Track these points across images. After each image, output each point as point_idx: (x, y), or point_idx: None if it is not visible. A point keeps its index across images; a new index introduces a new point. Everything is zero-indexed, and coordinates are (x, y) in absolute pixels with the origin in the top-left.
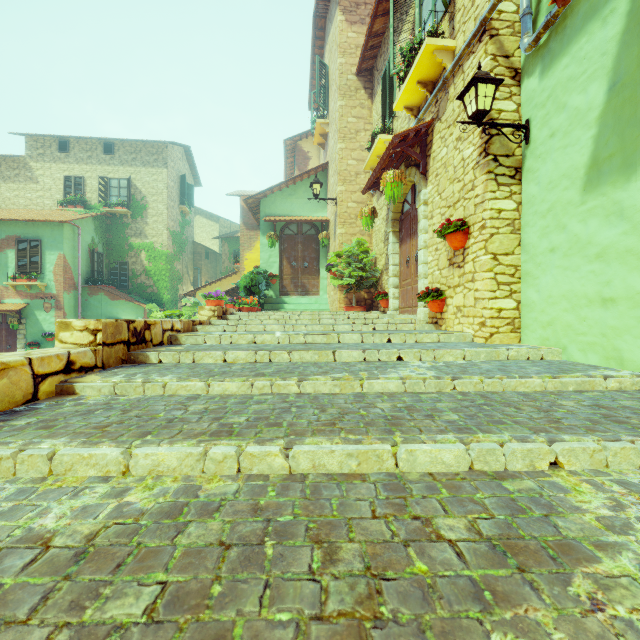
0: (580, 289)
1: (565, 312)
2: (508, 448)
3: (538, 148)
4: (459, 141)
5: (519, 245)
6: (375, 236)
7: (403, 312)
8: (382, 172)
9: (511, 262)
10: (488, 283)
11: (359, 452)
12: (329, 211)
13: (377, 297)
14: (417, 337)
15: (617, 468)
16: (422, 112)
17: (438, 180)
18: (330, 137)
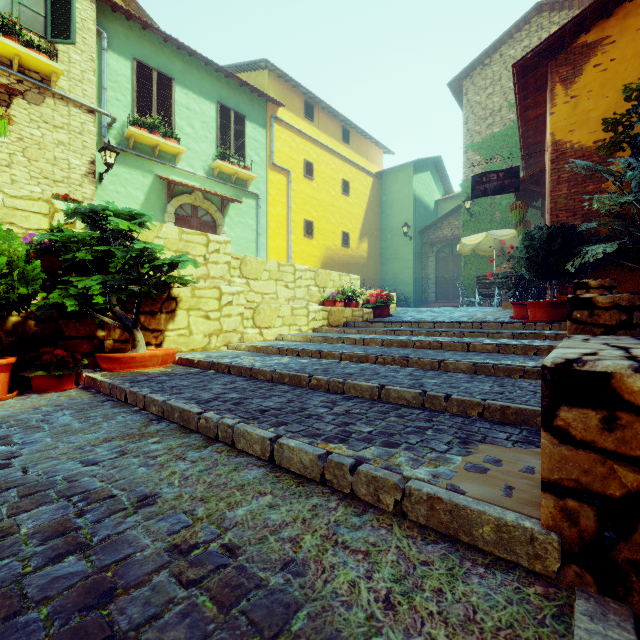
0: None
1: None
2: None
3: (108, 191)
4: (63, 146)
5: None
6: None
7: None
8: None
9: None
10: None
11: None
12: None
13: None
14: None
15: None
16: None
17: (25, 146)
18: None
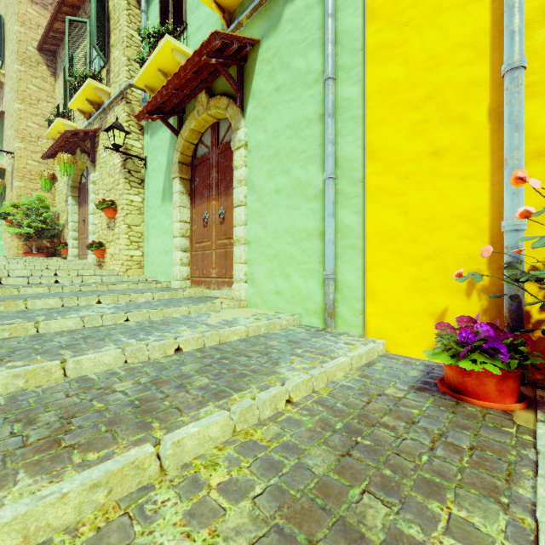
0: (161, 247)
1: (157, 257)
2: (80, 298)
3: (150, 173)
4: (112, 152)
5: (144, 222)
6: (58, 195)
7: (81, 258)
8: (60, 148)
9: (139, 230)
10: (125, 241)
11: (6, 303)
12: (5, 160)
13: (58, 246)
14: (79, 272)
15: (122, 302)
16: (92, 119)
17: (102, 171)
18: (7, 89)
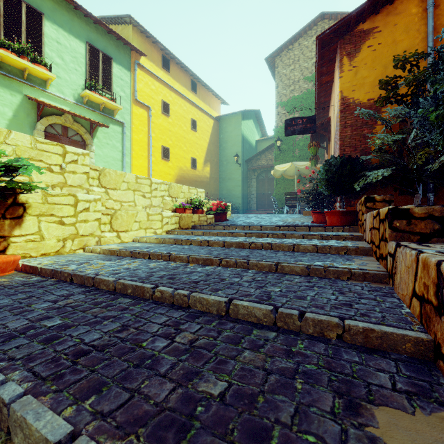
0: None
1: None
2: None
3: None
4: None
5: None
6: None
7: None
8: None
9: None
10: None
11: None
12: None
13: None
14: None
15: None
16: None
17: None
18: None
